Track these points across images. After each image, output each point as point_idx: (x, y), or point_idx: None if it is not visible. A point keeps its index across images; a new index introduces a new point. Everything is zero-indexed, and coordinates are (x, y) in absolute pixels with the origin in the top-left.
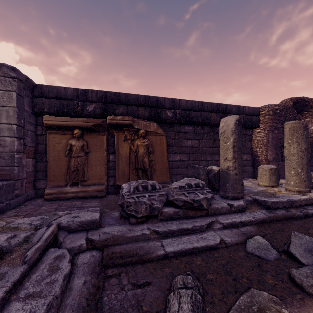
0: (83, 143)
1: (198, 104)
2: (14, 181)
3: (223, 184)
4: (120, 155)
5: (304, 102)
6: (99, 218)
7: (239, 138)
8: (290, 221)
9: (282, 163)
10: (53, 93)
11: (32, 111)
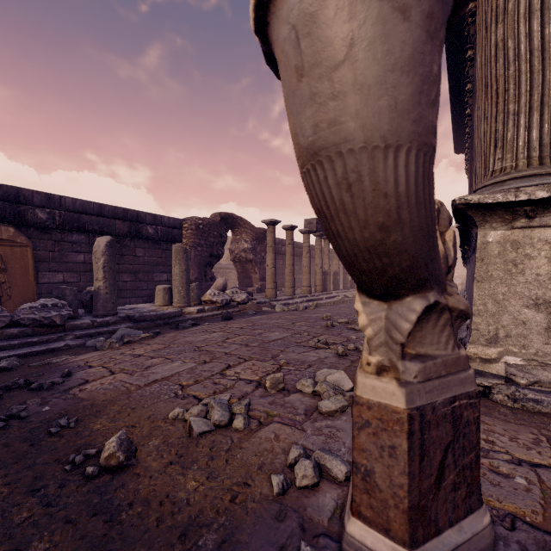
0: None
1: (94, 207)
2: None
3: (95, 304)
4: None
5: (233, 219)
6: None
7: (111, 259)
8: (148, 328)
9: (206, 283)
10: None
11: None
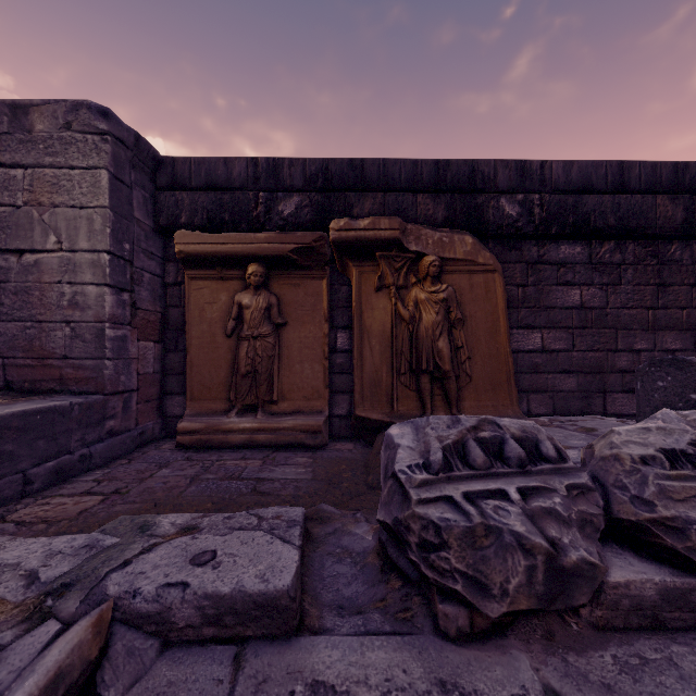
0: (269, 301)
1: (606, 172)
2: (104, 397)
3: None
4: (366, 331)
5: None
6: (295, 584)
7: None
8: None
9: None
10: (199, 177)
11: (154, 224)
